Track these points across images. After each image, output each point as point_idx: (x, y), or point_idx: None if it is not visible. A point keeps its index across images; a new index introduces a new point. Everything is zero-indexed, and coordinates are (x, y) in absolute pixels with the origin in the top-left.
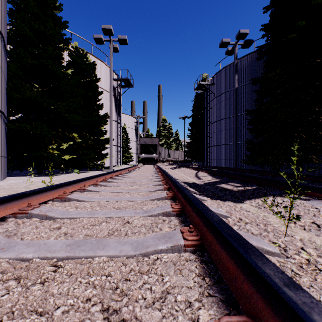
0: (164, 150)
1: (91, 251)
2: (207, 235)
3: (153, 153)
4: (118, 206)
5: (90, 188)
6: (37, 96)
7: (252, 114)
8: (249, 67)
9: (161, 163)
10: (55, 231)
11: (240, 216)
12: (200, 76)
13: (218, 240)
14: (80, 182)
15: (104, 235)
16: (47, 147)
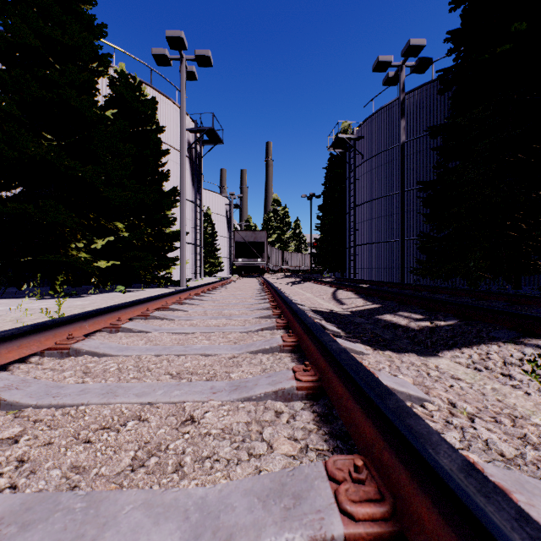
0: (276, 252)
1: None
2: (413, 499)
3: (257, 258)
4: (179, 368)
5: (130, 326)
6: (48, 154)
7: (431, 189)
8: (424, 108)
9: (270, 274)
10: None
11: (449, 396)
12: (338, 125)
13: None
14: (111, 313)
15: (119, 469)
16: (66, 245)
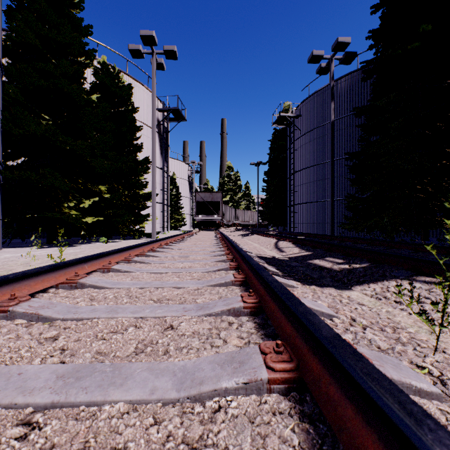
0: (229, 209)
1: (99, 391)
2: (309, 360)
3: (214, 214)
4: (159, 296)
5: (118, 267)
6: (46, 131)
7: (355, 158)
8: (351, 92)
9: (225, 228)
10: (45, 345)
11: (352, 314)
12: (280, 105)
13: (333, 375)
14: (103, 258)
15: (128, 353)
16: (60, 205)
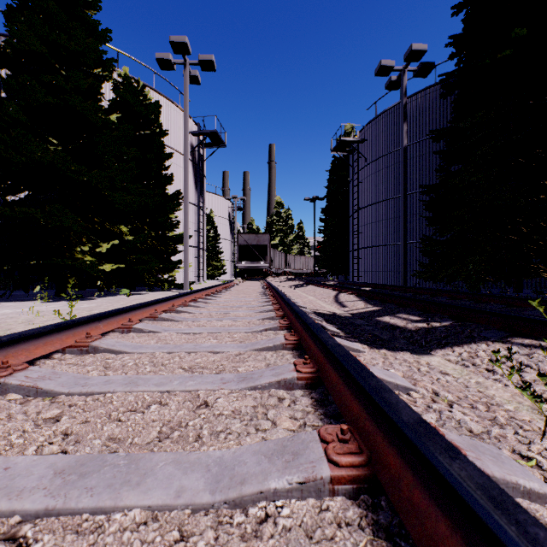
0: (279, 255)
1: (108, 494)
2: (384, 452)
3: (260, 261)
4: (190, 363)
5: (141, 326)
6: (54, 159)
7: (433, 192)
8: (427, 111)
9: (273, 277)
10: (43, 428)
11: (434, 387)
12: (341, 128)
13: (417, 475)
14: (122, 315)
15: (149, 440)
16: (72, 249)
